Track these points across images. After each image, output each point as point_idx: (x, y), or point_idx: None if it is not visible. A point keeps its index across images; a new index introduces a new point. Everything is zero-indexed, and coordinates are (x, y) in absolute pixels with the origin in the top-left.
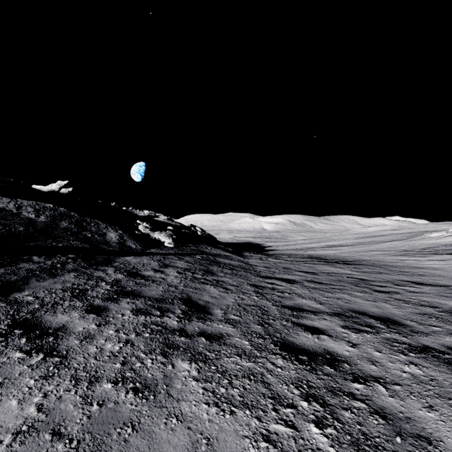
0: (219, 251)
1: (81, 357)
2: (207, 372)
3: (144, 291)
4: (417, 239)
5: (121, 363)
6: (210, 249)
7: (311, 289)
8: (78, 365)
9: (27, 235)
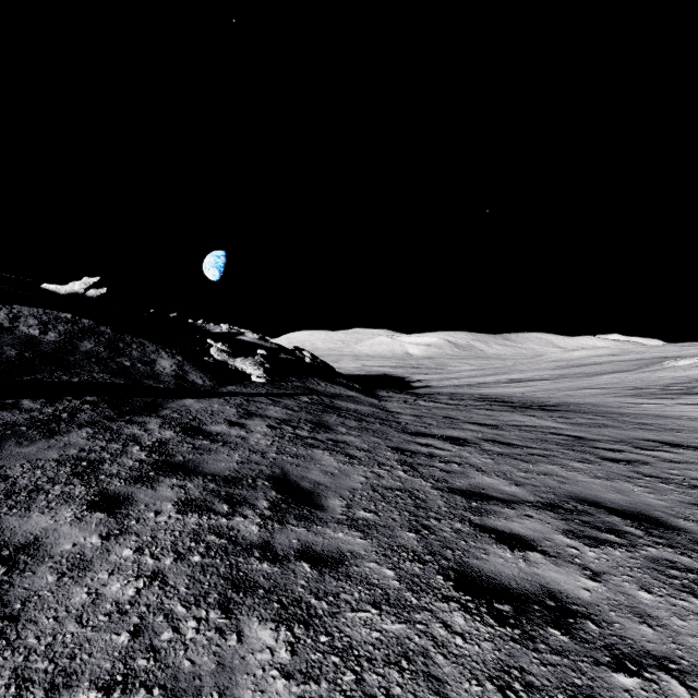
0: (340, 388)
1: (49, 618)
2: (312, 652)
3: (206, 462)
4: (654, 369)
5: (130, 632)
6: (325, 386)
7: (495, 457)
8: (36, 640)
9: (22, 363)
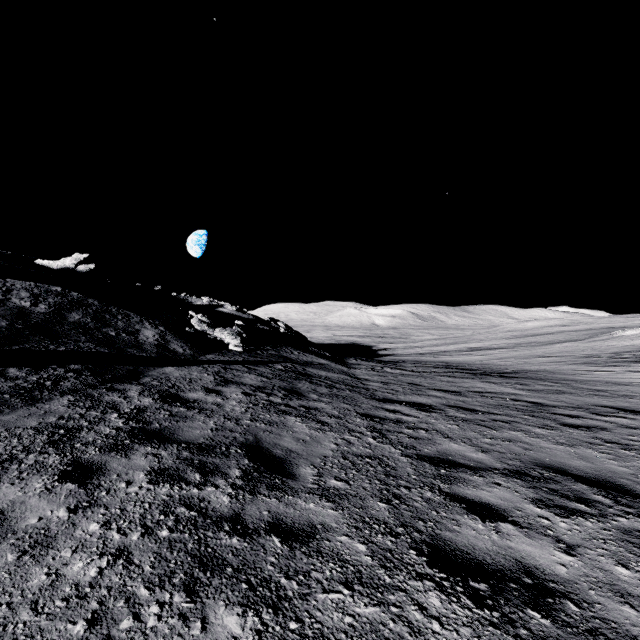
0: (312, 356)
1: (2, 605)
2: None
3: (181, 429)
4: (603, 338)
5: (87, 620)
6: (298, 354)
7: (460, 423)
8: None
9: (11, 333)
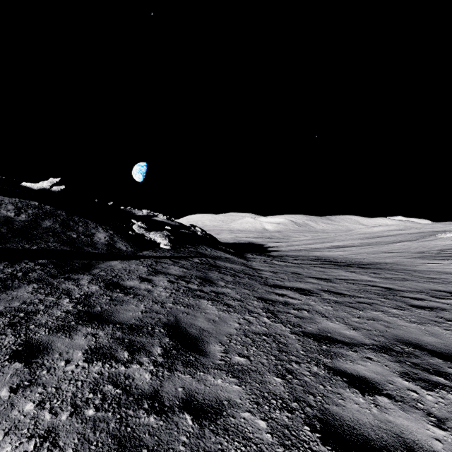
0: (220, 252)
1: None
2: None
3: (117, 312)
4: (430, 239)
5: None
6: (210, 251)
7: (333, 305)
8: None
9: None
